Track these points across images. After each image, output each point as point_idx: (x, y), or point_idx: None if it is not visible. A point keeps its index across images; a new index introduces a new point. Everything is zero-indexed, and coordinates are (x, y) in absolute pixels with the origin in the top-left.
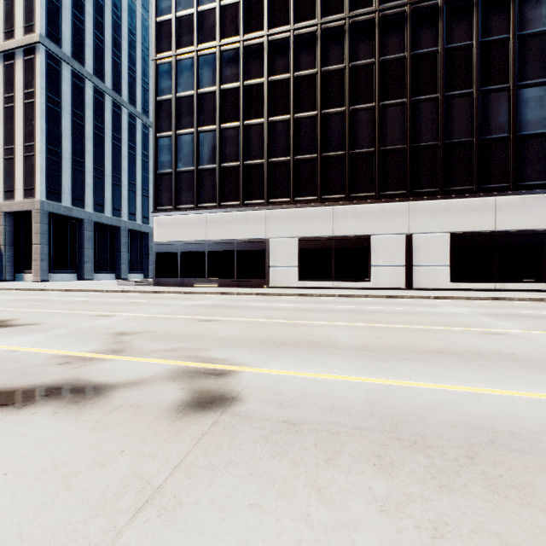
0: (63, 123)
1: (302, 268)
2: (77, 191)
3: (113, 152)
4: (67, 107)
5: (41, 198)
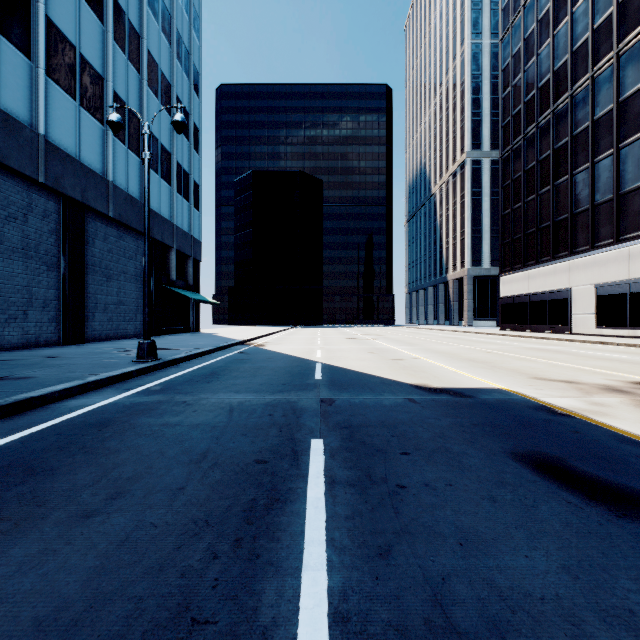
0: (483, 205)
1: (600, 315)
2: (494, 254)
3: None
4: (486, 192)
5: (467, 267)
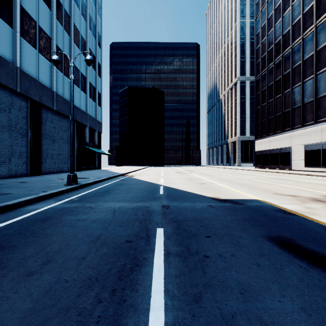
0: (246, 104)
1: (306, 160)
2: (252, 129)
3: None
4: (248, 97)
5: (238, 136)
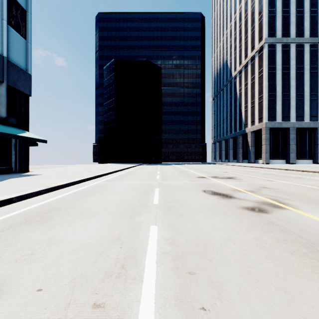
0: (276, 77)
1: None
2: (284, 112)
3: (310, 78)
4: (279, 67)
5: (265, 121)
